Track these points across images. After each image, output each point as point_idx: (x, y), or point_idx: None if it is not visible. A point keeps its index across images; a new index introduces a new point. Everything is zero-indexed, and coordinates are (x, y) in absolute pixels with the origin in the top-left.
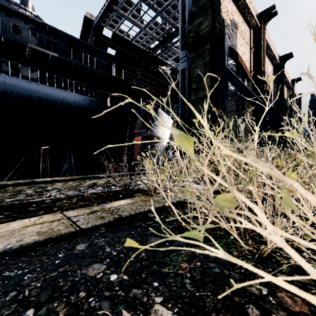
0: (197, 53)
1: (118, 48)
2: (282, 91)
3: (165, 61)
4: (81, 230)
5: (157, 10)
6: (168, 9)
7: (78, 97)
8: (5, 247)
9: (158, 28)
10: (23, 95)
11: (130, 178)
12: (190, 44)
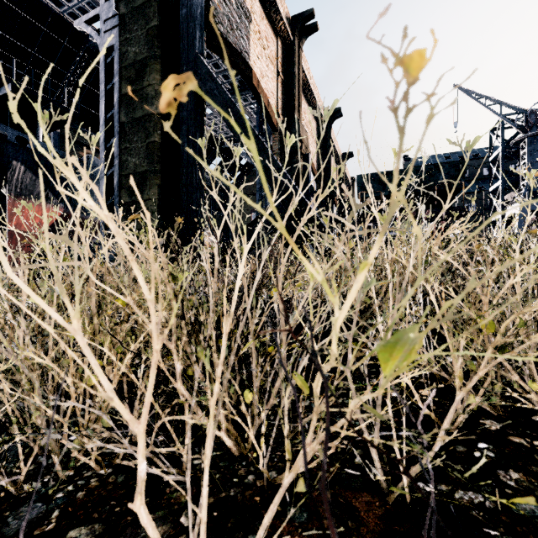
0: (132, 5)
1: None
2: (329, 166)
3: None
4: None
5: None
6: None
7: None
8: None
9: None
10: None
11: None
12: None
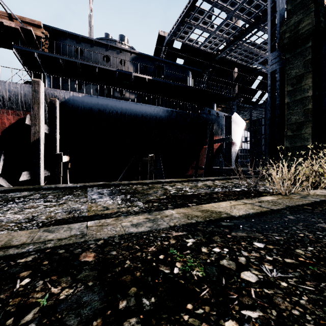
0: (293, 53)
1: (186, 56)
2: None
3: (233, 60)
4: (273, 210)
5: (230, 11)
6: (243, 6)
7: (168, 110)
8: (246, 212)
9: (229, 28)
10: (132, 114)
11: (228, 182)
12: (285, 45)
